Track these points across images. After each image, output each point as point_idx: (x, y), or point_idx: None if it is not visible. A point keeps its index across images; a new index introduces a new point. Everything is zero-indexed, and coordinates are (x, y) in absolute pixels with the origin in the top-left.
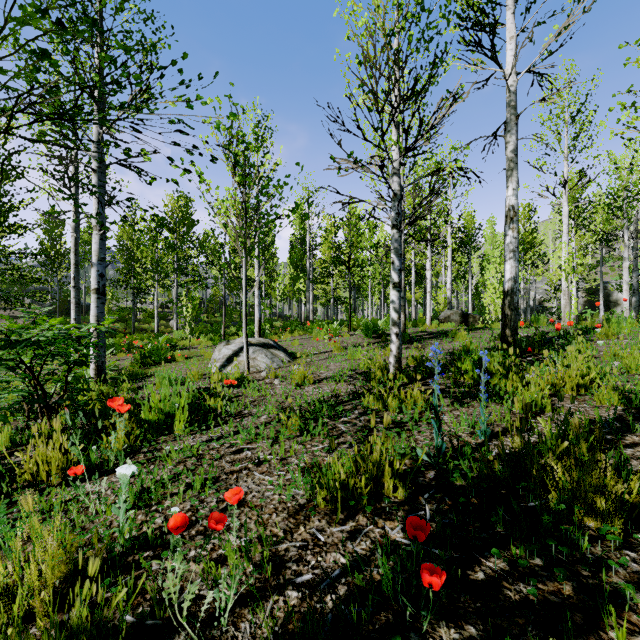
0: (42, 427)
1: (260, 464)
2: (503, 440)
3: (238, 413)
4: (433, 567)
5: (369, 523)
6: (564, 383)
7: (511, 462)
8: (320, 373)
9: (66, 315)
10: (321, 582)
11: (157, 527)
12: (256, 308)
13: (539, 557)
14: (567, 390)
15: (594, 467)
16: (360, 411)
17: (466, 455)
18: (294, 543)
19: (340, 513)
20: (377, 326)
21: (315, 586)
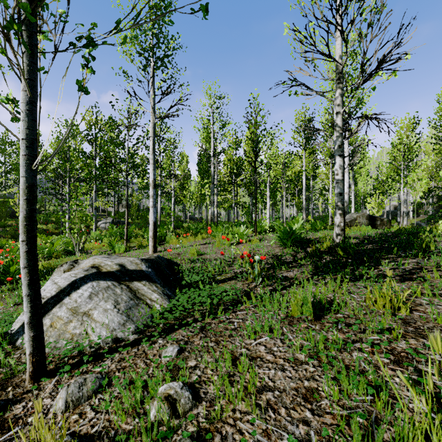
0: None
1: None
2: None
3: None
4: None
5: None
6: None
7: None
8: None
9: (12, 218)
10: None
11: None
12: (150, 210)
13: None
14: None
15: None
16: None
17: None
18: None
19: None
20: (294, 231)
21: None
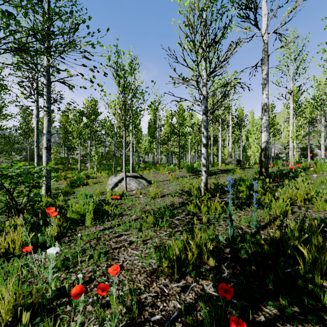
0: (12, 222)
1: (131, 243)
2: (269, 232)
3: (120, 213)
4: (237, 318)
5: (193, 281)
6: (297, 198)
7: (274, 245)
8: (164, 191)
9: (33, 161)
10: (166, 320)
11: (72, 282)
12: (130, 157)
13: (296, 306)
14: (298, 201)
15: (326, 250)
16: (186, 213)
17: (247, 240)
18: (150, 294)
19: (176, 274)
20: (193, 166)
21: (162, 323)
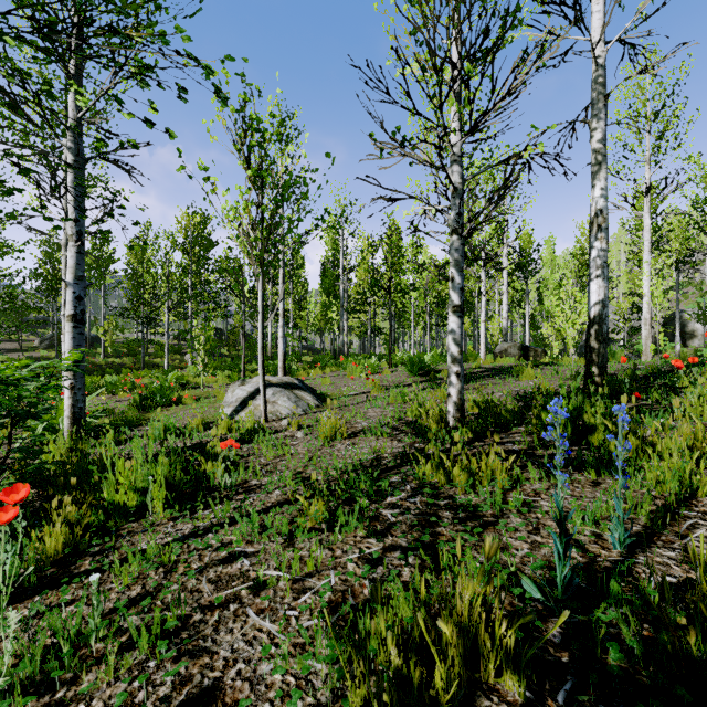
0: None
1: (259, 590)
2: (706, 589)
3: (243, 484)
4: None
5: None
6: None
7: None
8: (356, 422)
9: None
10: None
11: None
12: (280, 340)
13: None
14: None
15: None
16: (413, 486)
17: (611, 594)
18: None
19: None
20: (423, 361)
21: None
